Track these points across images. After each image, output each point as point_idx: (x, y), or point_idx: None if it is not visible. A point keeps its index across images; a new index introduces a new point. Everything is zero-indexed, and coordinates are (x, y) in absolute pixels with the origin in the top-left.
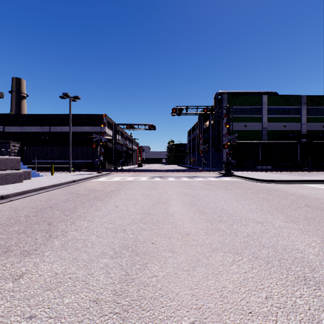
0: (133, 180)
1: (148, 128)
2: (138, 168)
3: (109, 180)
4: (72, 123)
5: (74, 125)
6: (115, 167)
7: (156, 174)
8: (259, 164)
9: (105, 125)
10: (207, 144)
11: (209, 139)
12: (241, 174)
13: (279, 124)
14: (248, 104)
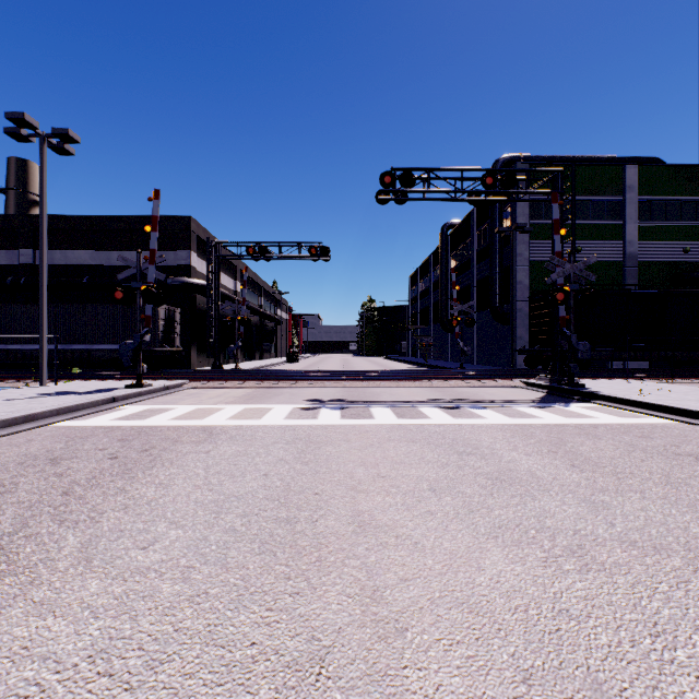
0: (224, 429)
1: (307, 255)
2: (287, 365)
3: (128, 425)
4: (96, 242)
5: (103, 248)
6: (216, 365)
7: (329, 388)
8: (631, 355)
9: (156, 228)
10: (464, 302)
11: (472, 290)
12: (623, 391)
13: (670, 246)
14: (586, 189)
